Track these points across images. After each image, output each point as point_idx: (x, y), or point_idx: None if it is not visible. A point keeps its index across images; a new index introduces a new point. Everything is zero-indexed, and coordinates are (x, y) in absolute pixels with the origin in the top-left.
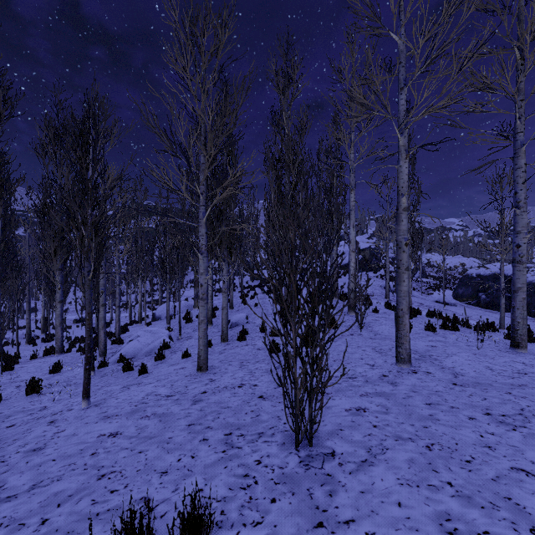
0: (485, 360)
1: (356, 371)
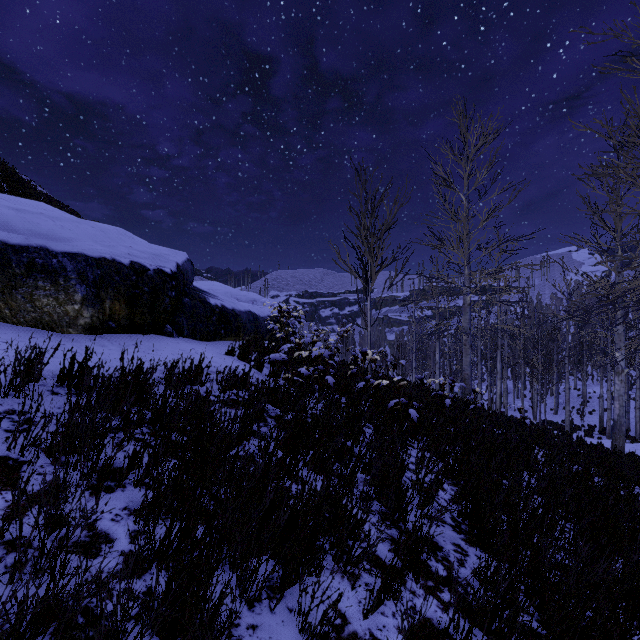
0: None
1: None
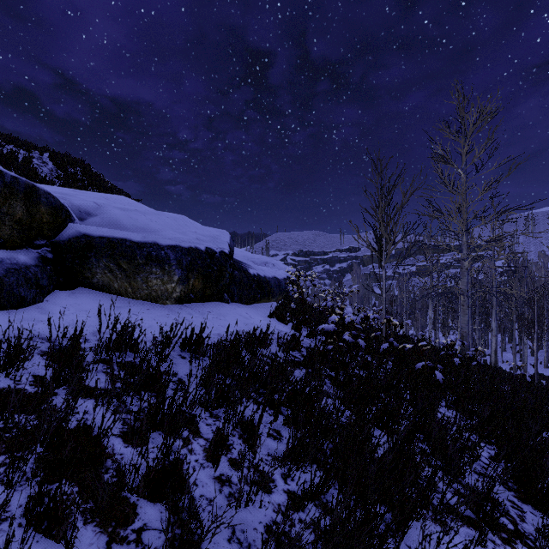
0: None
1: None
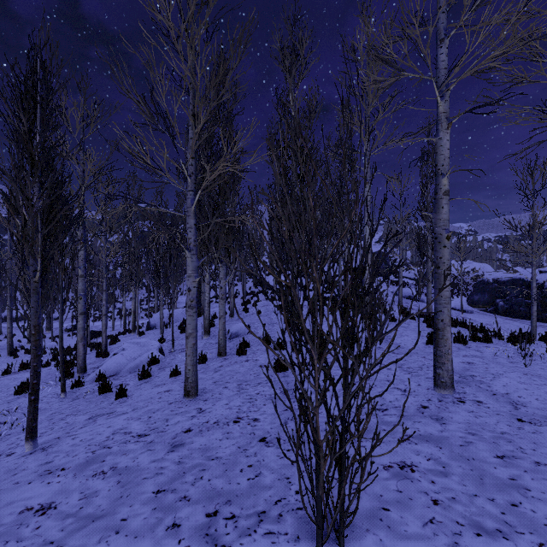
0: (543, 383)
1: (385, 399)
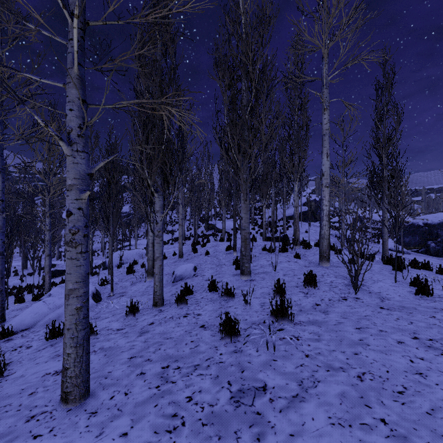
0: None
1: None
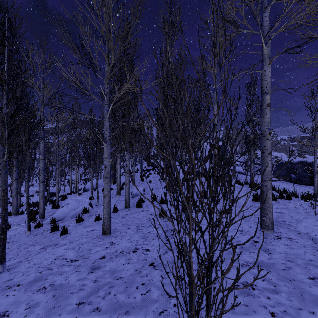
0: None
1: (230, 236)
